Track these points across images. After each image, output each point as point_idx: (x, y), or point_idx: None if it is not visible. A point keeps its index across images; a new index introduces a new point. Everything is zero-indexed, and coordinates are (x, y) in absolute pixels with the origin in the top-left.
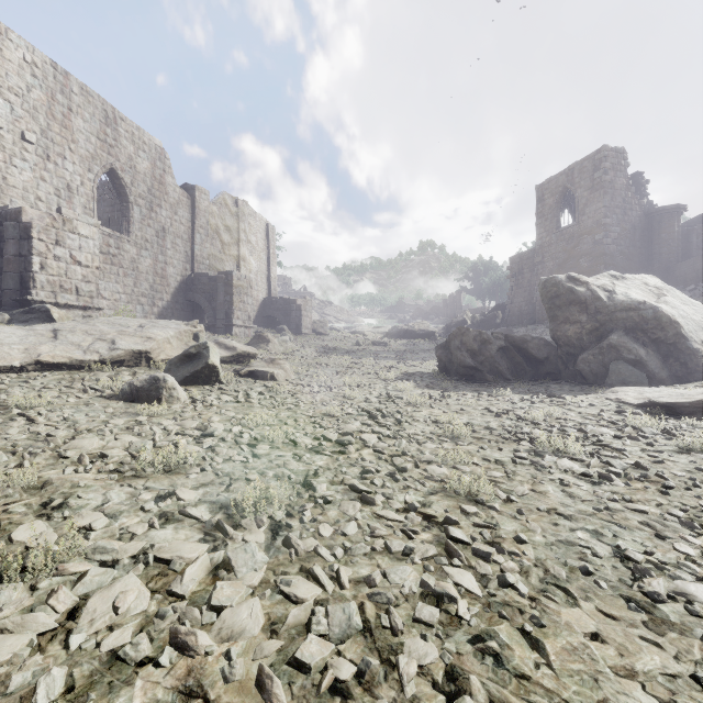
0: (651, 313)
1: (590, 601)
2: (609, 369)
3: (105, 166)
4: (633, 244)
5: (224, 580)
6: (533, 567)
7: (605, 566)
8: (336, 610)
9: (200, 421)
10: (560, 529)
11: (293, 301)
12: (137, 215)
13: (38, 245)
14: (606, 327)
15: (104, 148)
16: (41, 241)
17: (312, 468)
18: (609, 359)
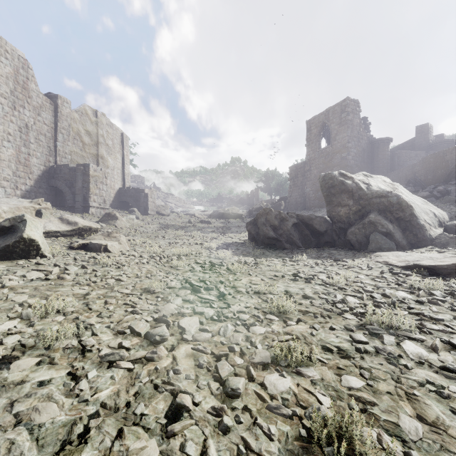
0: (396, 199)
1: None
2: (369, 239)
3: None
4: (363, 160)
5: None
6: None
7: None
8: None
9: None
10: None
11: (142, 190)
12: None
13: None
14: (366, 209)
15: None
16: None
17: (85, 413)
18: (369, 232)
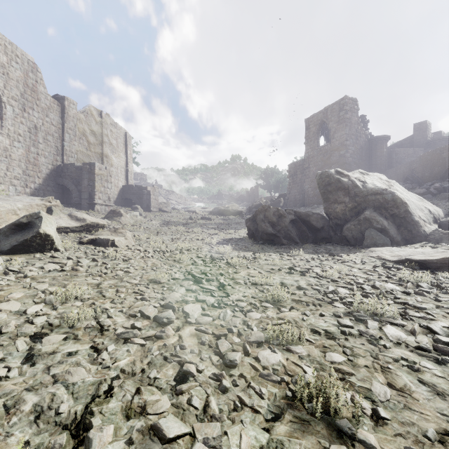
0: (391, 196)
1: None
2: (365, 235)
3: None
4: (361, 158)
5: None
6: None
7: None
8: None
9: None
10: None
11: (145, 188)
12: (10, 113)
13: None
14: (362, 206)
15: None
16: None
17: (108, 376)
18: (364, 228)
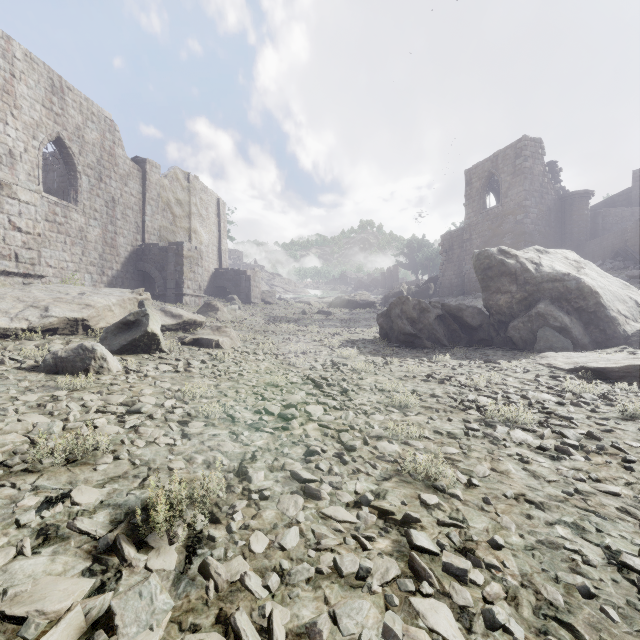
0: (575, 284)
1: None
2: (537, 336)
3: (51, 134)
4: (549, 224)
5: None
6: (520, 588)
7: (604, 580)
8: None
9: (129, 394)
10: (536, 524)
11: (243, 272)
12: (86, 185)
13: None
14: (534, 297)
15: (50, 117)
16: None
17: (250, 450)
18: (537, 327)
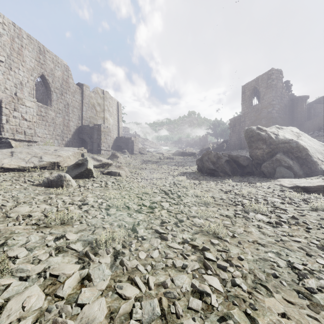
0: (295, 144)
1: (279, 293)
2: (276, 170)
3: (39, 73)
4: (285, 113)
5: (86, 286)
6: (248, 274)
7: (284, 272)
8: (146, 304)
9: (82, 197)
10: (260, 252)
11: (130, 138)
12: (55, 97)
13: (5, 110)
14: (275, 151)
15: (39, 65)
16: (6, 108)
17: (136, 221)
18: (276, 166)
